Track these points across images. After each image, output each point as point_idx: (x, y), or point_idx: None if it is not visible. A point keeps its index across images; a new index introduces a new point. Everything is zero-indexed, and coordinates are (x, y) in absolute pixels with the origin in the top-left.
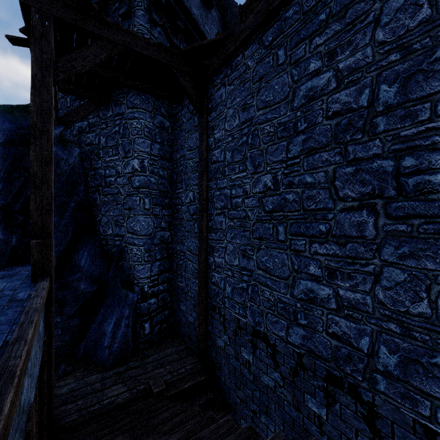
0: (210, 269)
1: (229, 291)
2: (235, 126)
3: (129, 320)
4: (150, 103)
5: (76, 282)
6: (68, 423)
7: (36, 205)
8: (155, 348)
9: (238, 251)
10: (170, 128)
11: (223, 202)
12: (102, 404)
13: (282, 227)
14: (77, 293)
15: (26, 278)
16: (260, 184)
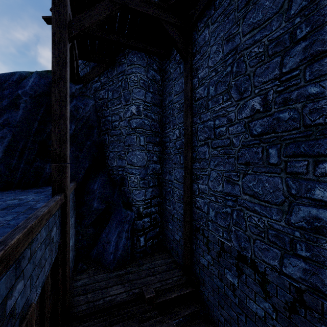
0: (194, 195)
1: (213, 215)
2: (218, 60)
3: (128, 233)
4: (145, 60)
5: (91, 201)
6: (78, 312)
7: (56, 136)
8: (148, 258)
9: (222, 177)
10: (160, 80)
11: (206, 134)
12: (105, 300)
13: (274, 149)
14: (91, 209)
15: (50, 194)
16: (246, 109)
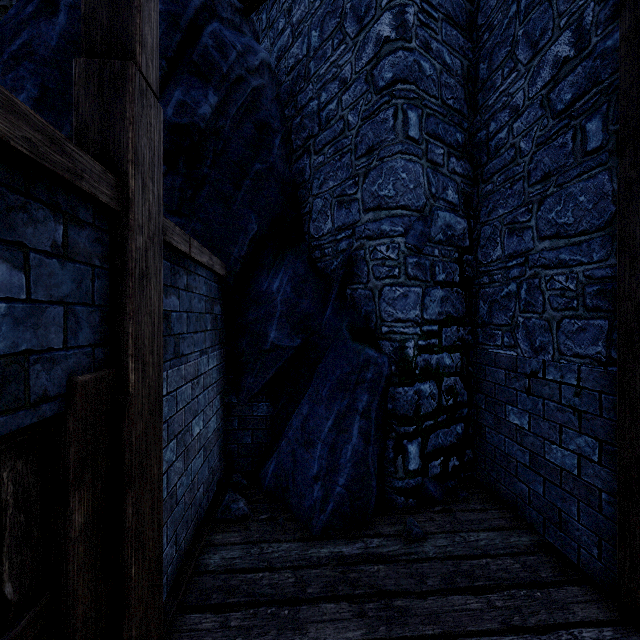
0: None
1: None
2: None
3: (369, 421)
4: None
5: (261, 324)
6: None
7: None
8: (435, 517)
9: None
10: None
11: None
12: None
13: None
14: (263, 346)
15: None
16: None
